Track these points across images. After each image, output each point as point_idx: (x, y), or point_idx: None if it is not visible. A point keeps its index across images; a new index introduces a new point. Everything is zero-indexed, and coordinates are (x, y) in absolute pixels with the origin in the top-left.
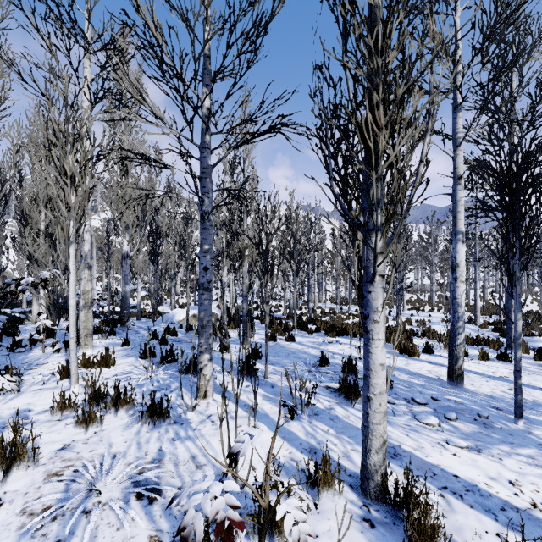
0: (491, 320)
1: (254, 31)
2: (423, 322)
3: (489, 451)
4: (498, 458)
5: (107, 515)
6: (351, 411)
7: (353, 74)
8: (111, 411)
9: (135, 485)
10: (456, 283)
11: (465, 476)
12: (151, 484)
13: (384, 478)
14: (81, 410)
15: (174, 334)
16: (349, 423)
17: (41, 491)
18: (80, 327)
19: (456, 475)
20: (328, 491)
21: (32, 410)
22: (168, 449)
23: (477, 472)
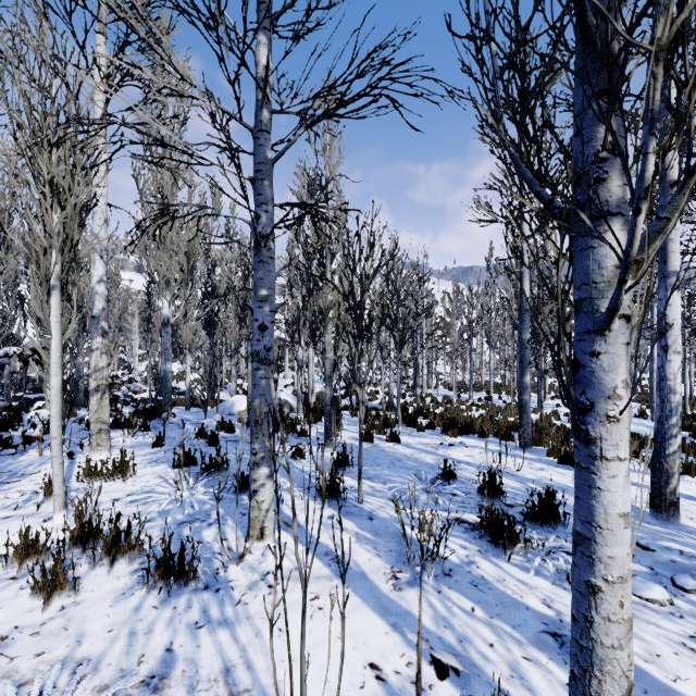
0: None
1: None
2: None
3: None
4: None
5: None
6: (506, 568)
7: None
8: (103, 562)
9: None
10: (667, 354)
11: None
12: None
13: None
14: (41, 567)
15: (230, 431)
16: (507, 595)
17: None
18: (91, 420)
19: None
20: None
21: None
22: (184, 648)
23: None
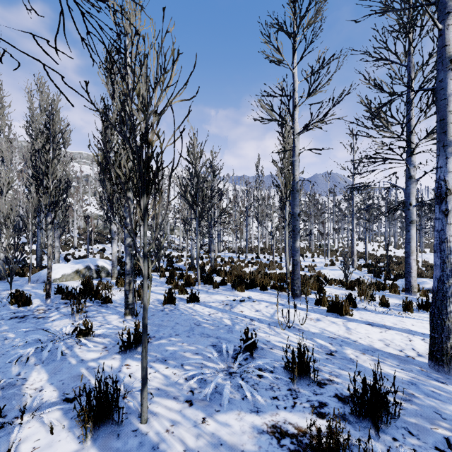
0: (360, 263)
1: None
2: (313, 267)
3: None
4: None
5: None
6: None
7: None
8: None
9: None
10: (448, 218)
11: None
12: None
13: None
14: None
15: (25, 304)
16: None
17: None
18: None
19: None
20: None
21: None
22: None
23: None
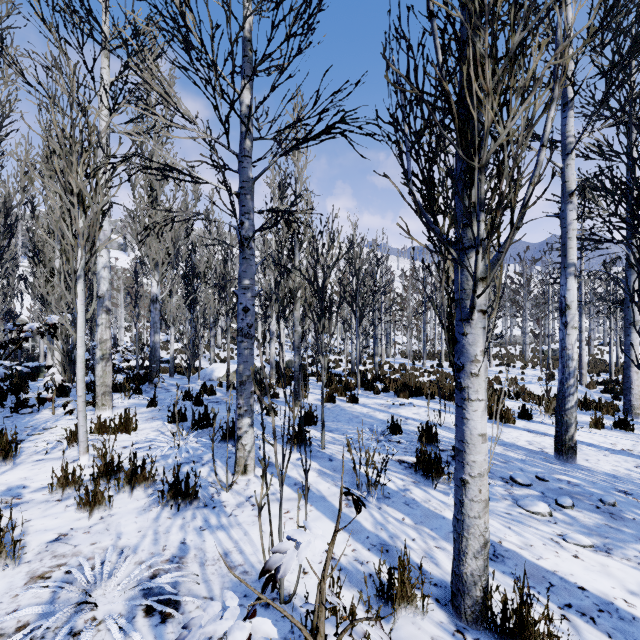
0: (600, 379)
1: (306, 1)
2: (514, 380)
3: (623, 553)
4: (636, 563)
5: (101, 639)
6: (433, 493)
7: (442, 31)
8: (125, 489)
9: (144, 594)
10: (567, 329)
11: (594, 588)
12: (166, 593)
13: (486, 592)
14: (85, 488)
15: (212, 394)
16: (430, 510)
17: (18, 601)
18: (97, 383)
19: (581, 587)
20: (406, 609)
21: (28, 486)
22: (194, 542)
23: (610, 584)
